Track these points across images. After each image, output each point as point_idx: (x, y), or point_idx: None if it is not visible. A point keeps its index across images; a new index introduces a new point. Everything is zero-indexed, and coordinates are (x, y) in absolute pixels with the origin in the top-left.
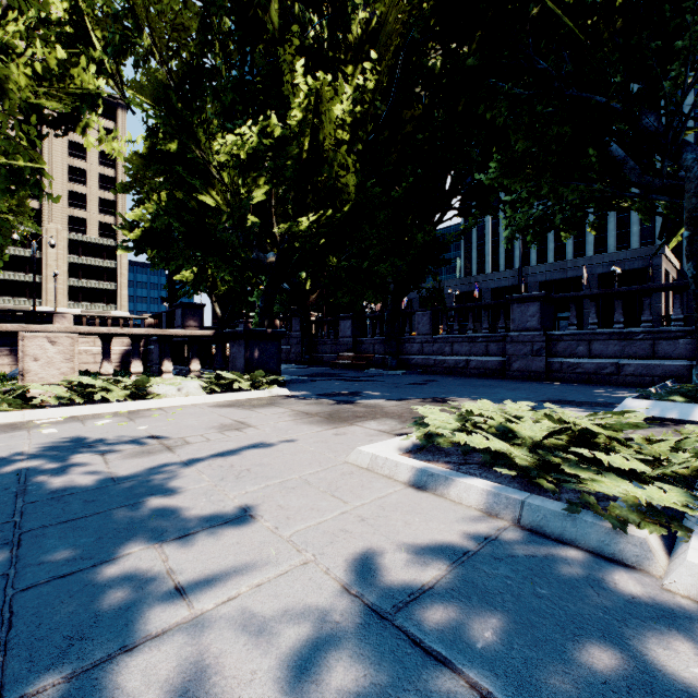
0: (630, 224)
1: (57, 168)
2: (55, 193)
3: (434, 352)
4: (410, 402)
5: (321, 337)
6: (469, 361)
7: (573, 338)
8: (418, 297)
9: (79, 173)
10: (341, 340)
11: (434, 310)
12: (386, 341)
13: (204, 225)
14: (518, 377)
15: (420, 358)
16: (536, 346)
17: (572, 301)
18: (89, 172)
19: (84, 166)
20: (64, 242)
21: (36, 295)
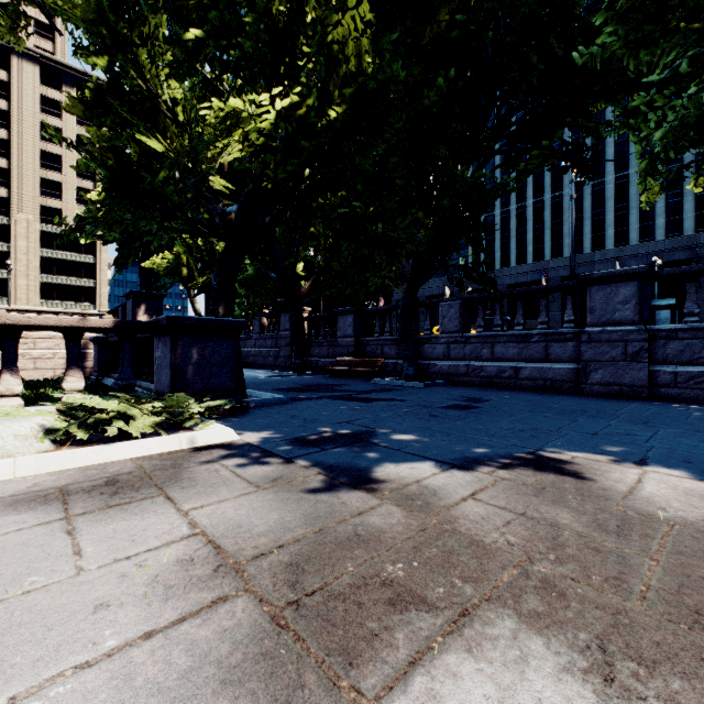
0: (655, 216)
1: (27, 153)
2: (25, 180)
3: (466, 356)
4: (499, 477)
5: (315, 337)
6: (519, 369)
7: (695, 335)
8: (424, 295)
9: (53, 159)
10: (340, 341)
11: (466, 299)
12: (400, 342)
13: (121, 154)
14: (601, 394)
15: (446, 364)
16: (631, 347)
17: (689, 279)
18: (65, 158)
19: (59, 151)
20: (36, 234)
21: (4, 292)
